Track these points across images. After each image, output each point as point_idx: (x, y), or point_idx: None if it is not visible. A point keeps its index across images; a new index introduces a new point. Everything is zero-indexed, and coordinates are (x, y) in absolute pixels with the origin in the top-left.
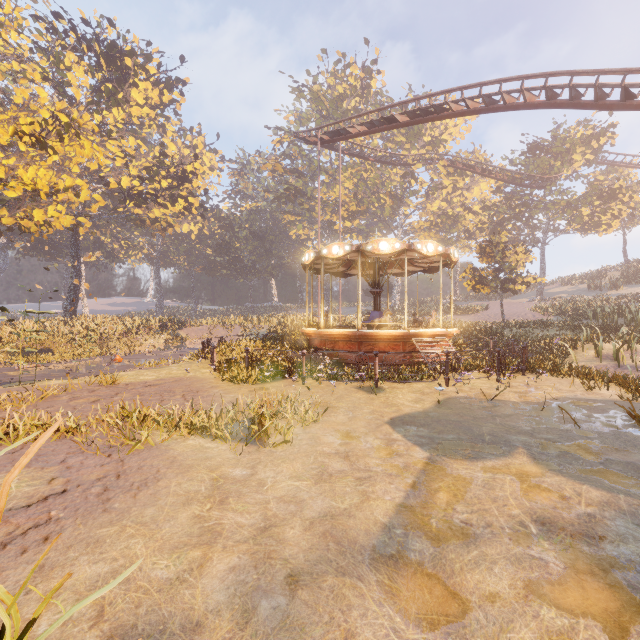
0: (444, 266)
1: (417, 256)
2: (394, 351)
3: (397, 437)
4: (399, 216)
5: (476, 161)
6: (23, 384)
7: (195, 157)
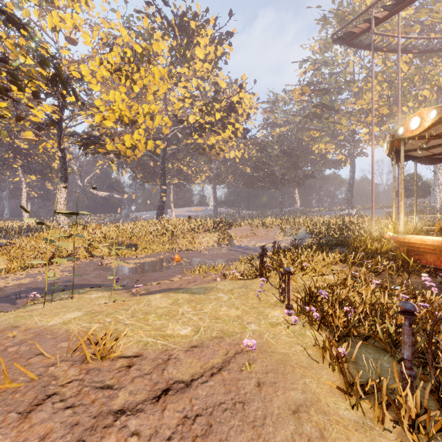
0: None
1: None
2: None
3: None
4: None
5: None
6: (59, 299)
7: (240, 88)
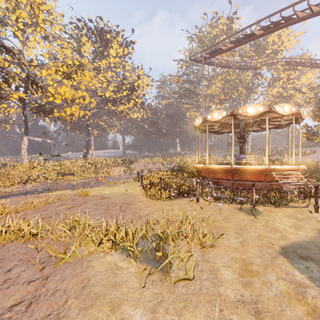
0: (291, 123)
1: (274, 116)
2: (257, 180)
3: (303, 279)
4: (250, 99)
5: (306, 58)
6: (51, 192)
7: (138, 78)
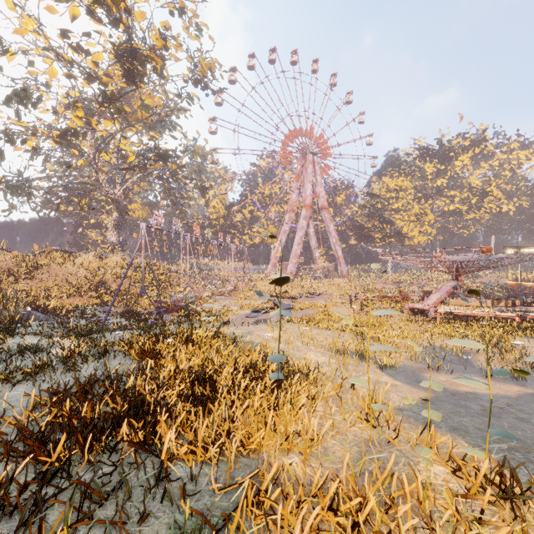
0: None
1: None
2: None
3: None
4: None
5: None
6: None
7: (489, 185)
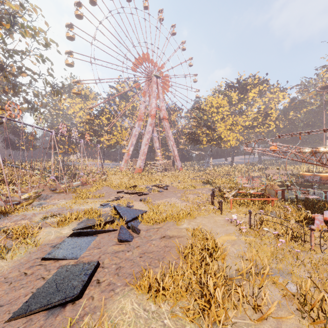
0: None
1: None
2: None
3: None
4: None
5: None
6: None
7: (271, 109)
